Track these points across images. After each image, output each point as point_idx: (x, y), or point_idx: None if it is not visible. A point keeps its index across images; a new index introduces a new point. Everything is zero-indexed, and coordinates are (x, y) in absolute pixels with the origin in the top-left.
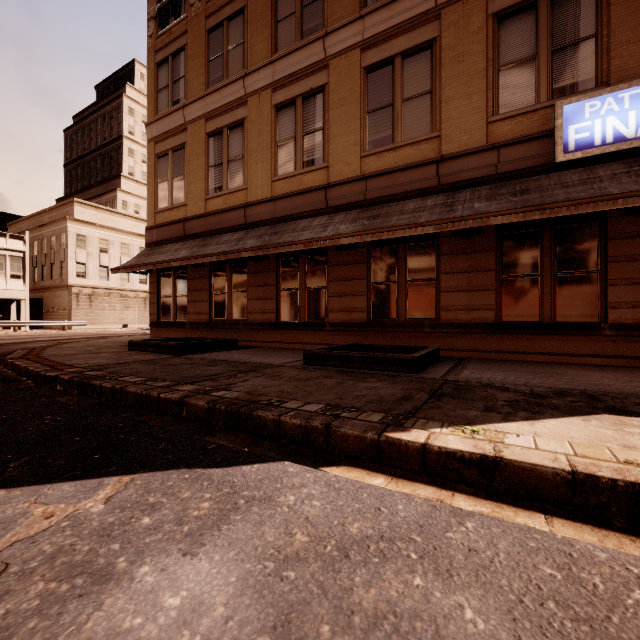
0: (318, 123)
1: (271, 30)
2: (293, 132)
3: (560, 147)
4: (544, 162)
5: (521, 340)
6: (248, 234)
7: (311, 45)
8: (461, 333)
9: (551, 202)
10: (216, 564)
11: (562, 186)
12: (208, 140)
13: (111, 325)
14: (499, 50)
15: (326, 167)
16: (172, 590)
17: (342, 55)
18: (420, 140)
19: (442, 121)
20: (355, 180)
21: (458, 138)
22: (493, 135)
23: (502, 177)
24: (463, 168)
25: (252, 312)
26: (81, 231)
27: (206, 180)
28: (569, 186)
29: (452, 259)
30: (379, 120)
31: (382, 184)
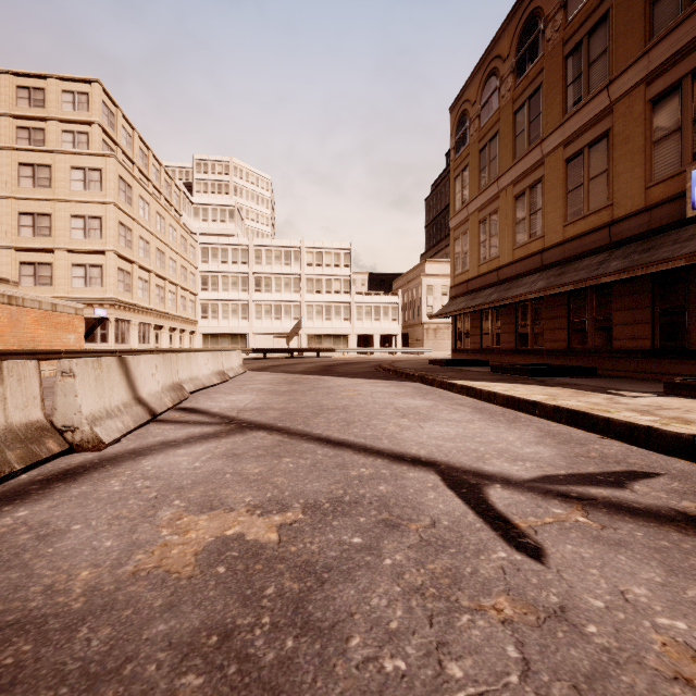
0: (538, 205)
1: (512, 143)
2: (524, 214)
3: (689, 205)
4: (683, 217)
5: (671, 364)
6: (496, 290)
7: (533, 150)
8: (628, 358)
9: (637, 265)
10: (388, 384)
11: (672, 243)
12: (479, 225)
13: (449, 352)
14: (653, 129)
15: (543, 236)
16: (382, 384)
17: (552, 153)
18: (600, 209)
19: (614, 192)
20: (558, 245)
21: (625, 204)
22: (649, 198)
23: (652, 232)
24: (626, 228)
25: (502, 342)
26: (429, 282)
27: (478, 253)
28: (675, 243)
29: (621, 299)
30: (574, 197)
31: (574, 246)
